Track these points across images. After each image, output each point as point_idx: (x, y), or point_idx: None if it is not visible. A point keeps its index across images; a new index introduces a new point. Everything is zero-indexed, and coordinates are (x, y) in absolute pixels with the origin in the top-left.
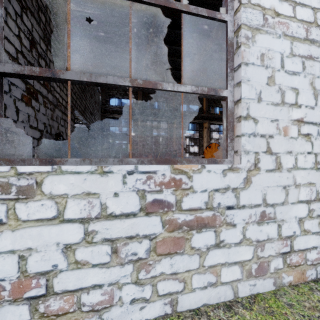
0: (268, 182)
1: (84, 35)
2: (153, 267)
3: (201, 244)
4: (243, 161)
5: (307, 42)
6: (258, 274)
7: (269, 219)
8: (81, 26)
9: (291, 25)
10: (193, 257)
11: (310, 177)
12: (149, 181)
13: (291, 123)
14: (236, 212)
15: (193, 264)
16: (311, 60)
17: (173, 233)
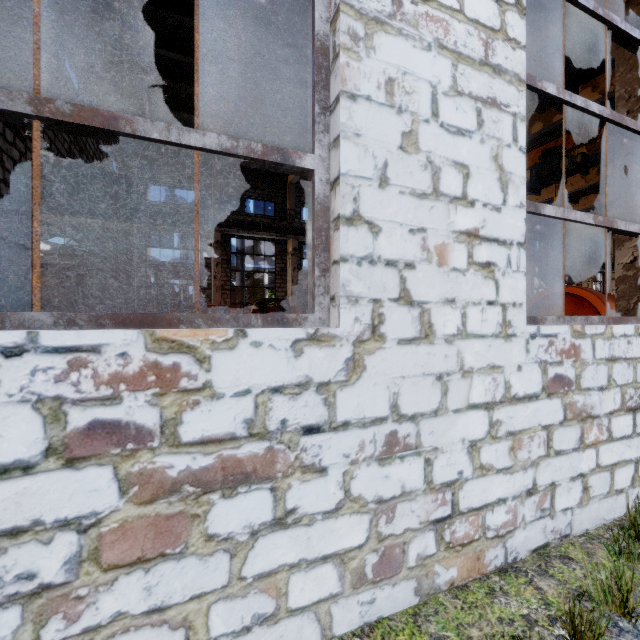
0: (403, 366)
1: (68, 32)
2: (91, 604)
3: (236, 524)
4: (345, 321)
5: (487, 70)
6: (381, 575)
7: (406, 450)
8: (58, 9)
9: (454, 28)
10: (212, 561)
11: (492, 353)
12: (78, 373)
13: (454, 238)
14: (328, 438)
15: (213, 577)
16: (495, 109)
17: (153, 505)
